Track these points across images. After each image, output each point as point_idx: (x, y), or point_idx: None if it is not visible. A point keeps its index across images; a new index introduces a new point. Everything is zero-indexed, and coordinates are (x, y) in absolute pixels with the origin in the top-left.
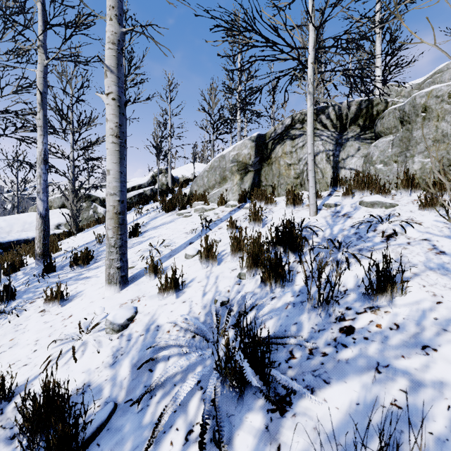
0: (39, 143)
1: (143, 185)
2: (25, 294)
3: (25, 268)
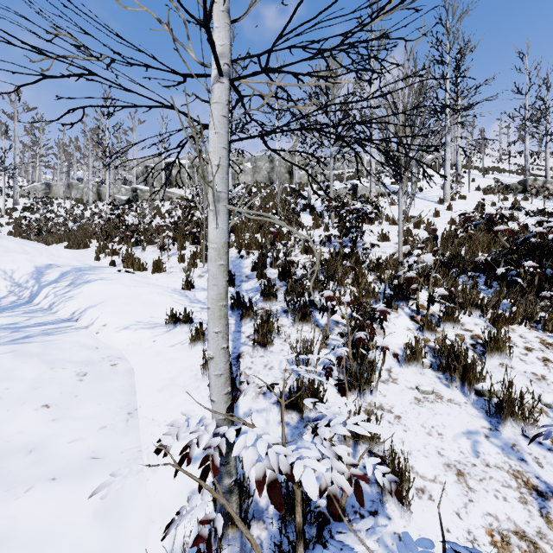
0: None
1: None
2: None
3: None
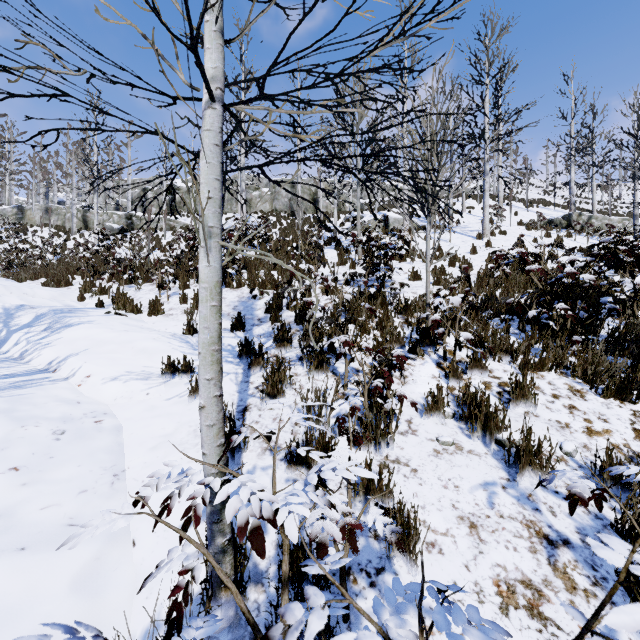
0: None
1: None
2: None
3: None
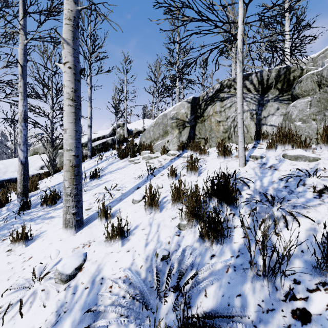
0: (20, 105)
1: (106, 136)
2: (2, 230)
3: (9, 204)
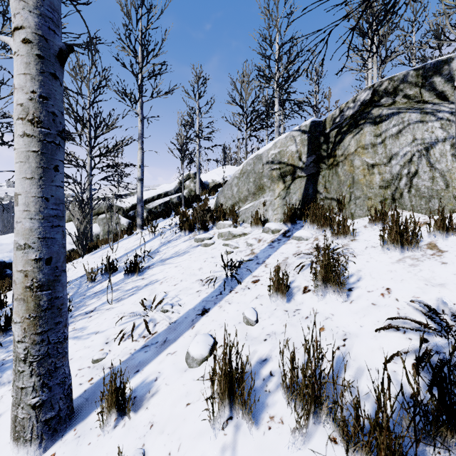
0: None
1: (169, 192)
2: None
3: (1, 312)
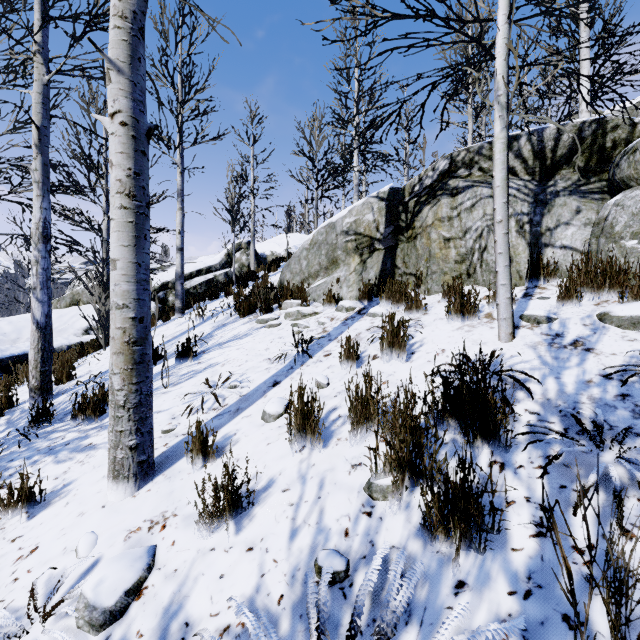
0: (35, 209)
1: (213, 268)
2: None
3: (14, 411)
